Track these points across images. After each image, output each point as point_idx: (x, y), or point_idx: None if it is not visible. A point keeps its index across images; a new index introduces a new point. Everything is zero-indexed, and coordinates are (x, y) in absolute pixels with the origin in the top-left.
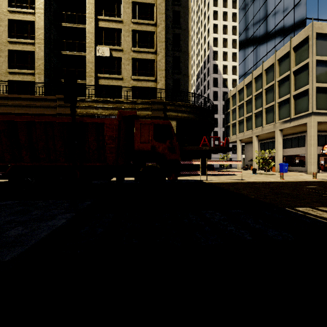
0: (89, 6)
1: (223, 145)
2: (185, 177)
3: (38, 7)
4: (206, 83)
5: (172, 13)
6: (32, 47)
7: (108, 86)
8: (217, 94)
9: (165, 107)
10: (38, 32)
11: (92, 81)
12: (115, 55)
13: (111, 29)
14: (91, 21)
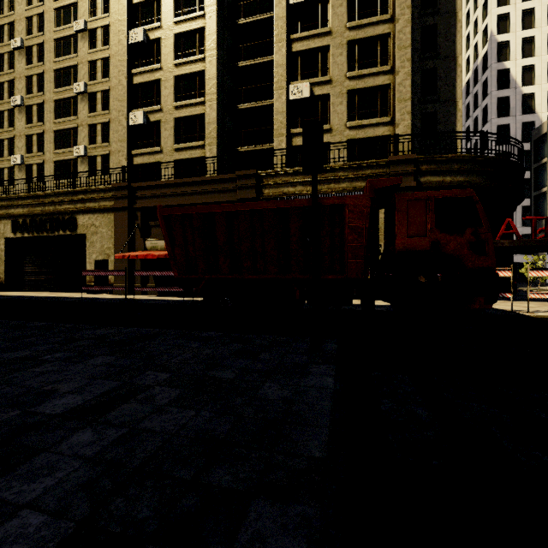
0: (278, 24)
1: None
2: None
3: (209, 49)
4: (479, 113)
5: None
6: (201, 108)
7: None
8: (509, 130)
9: (417, 168)
10: (209, 84)
11: (283, 142)
12: (318, 93)
13: (311, 51)
14: (281, 46)
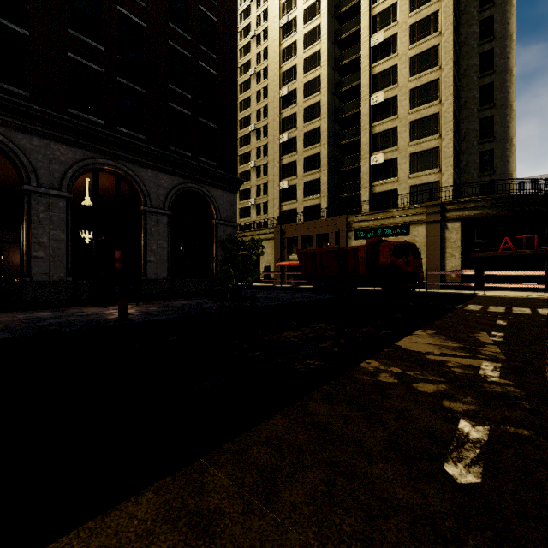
0: (364, 119)
1: (543, 247)
2: (472, 291)
3: (323, 140)
4: None
5: (479, 57)
6: (319, 175)
7: (378, 198)
8: None
9: (444, 208)
10: (323, 161)
11: (367, 192)
12: (390, 158)
13: (386, 131)
14: (366, 132)
